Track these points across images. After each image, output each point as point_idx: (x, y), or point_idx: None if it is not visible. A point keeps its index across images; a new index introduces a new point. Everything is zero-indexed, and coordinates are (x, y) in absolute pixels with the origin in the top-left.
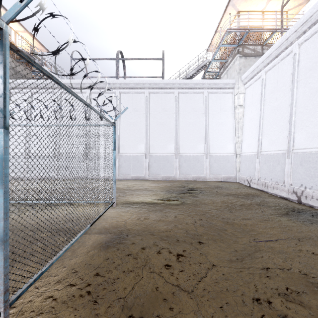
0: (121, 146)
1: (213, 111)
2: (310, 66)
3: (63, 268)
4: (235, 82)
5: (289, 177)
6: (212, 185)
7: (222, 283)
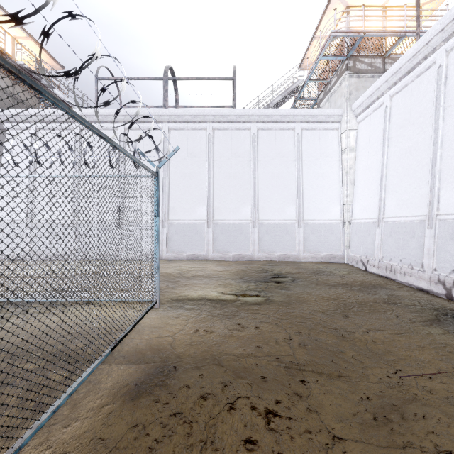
0: (171, 209)
1: (310, 157)
2: None
3: (46, 449)
4: (343, 113)
5: (432, 257)
6: (309, 268)
7: None
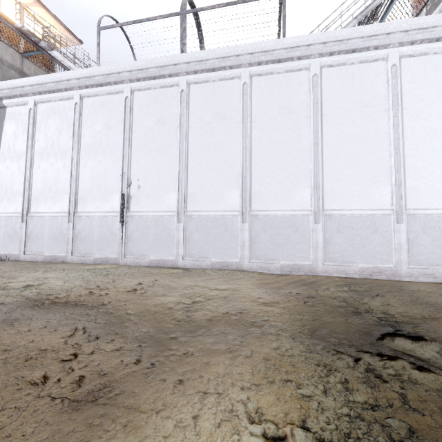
0: (190, 196)
1: (417, 101)
2: None
3: None
4: None
5: None
6: (439, 302)
7: None
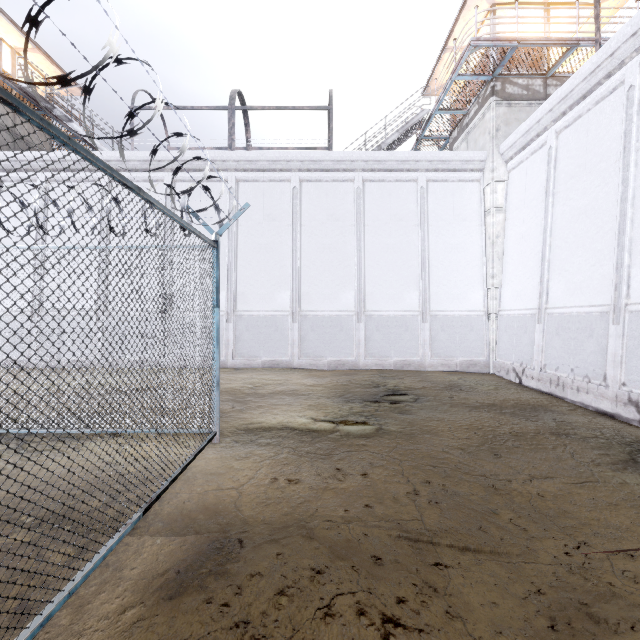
0: (240, 295)
1: (439, 220)
2: None
3: None
4: (487, 157)
5: (619, 366)
6: (438, 380)
7: None
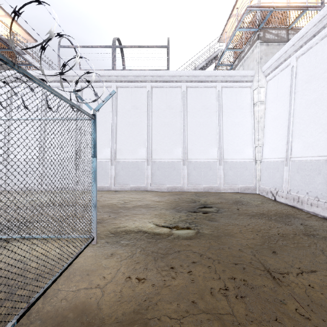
0: (118, 150)
1: (228, 109)
2: None
3: None
4: (255, 73)
5: None
6: (229, 198)
7: None
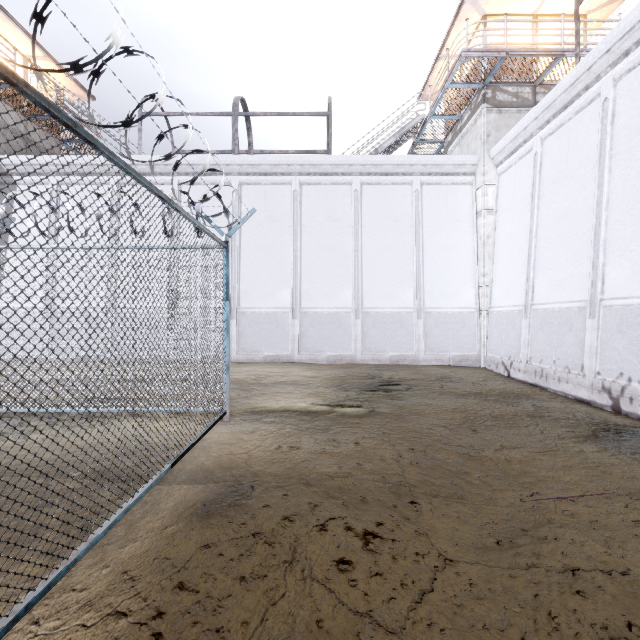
0: (243, 293)
1: (433, 221)
2: (639, 124)
3: (103, 568)
4: (478, 161)
5: (595, 357)
6: (431, 373)
7: (472, 607)
